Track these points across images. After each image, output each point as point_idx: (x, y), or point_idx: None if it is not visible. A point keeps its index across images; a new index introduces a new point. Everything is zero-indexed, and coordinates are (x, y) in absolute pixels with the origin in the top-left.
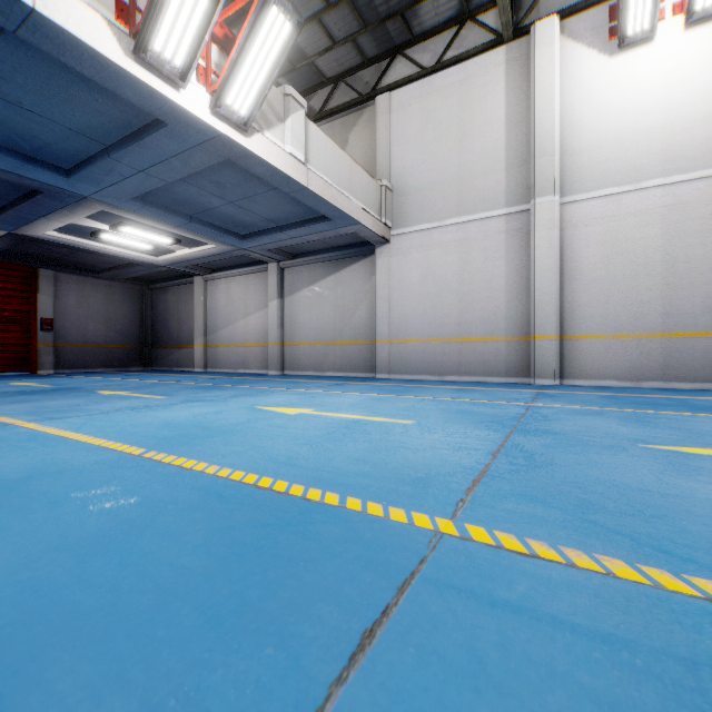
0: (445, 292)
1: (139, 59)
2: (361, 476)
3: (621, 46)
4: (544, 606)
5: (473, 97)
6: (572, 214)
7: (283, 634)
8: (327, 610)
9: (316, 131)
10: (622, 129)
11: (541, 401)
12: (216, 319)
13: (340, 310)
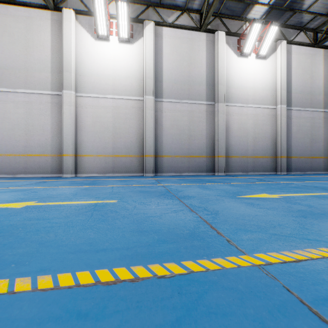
0: (17, 128)
1: None
2: None
3: (98, 37)
4: None
5: (34, 29)
6: (81, 101)
7: None
8: None
9: None
10: (99, 71)
11: (25, 185)
12: None
13: None
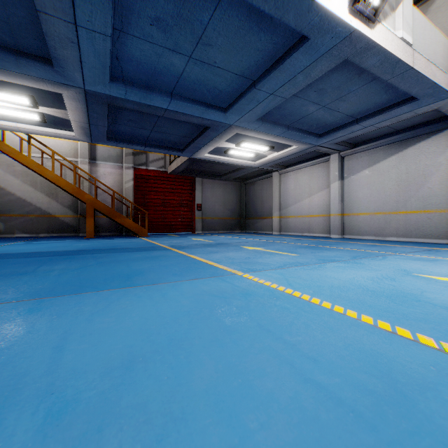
0: None
1: None
2: None
3: None
4: None
5: None
6: None
7: None
8: None
9: (416, 15)
10: None
11: None
12: (287, 199)
13: (404, 184)
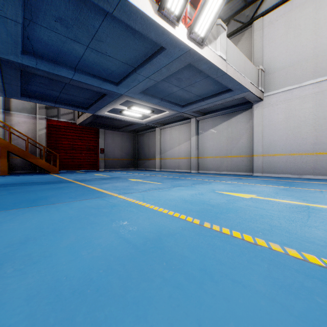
0: (303, 125)
1: (159, 15)
2: None
3: None
4: None
5: (325, 3)
6: None
7: None
8: None
9: (229, 43)
10: None
11: None
12: (165, 147)
13: (230, 139)
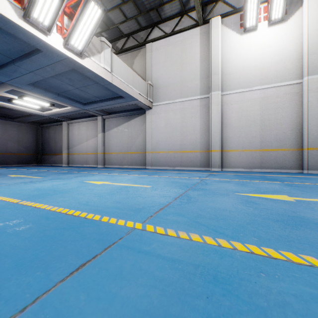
0: (175, 131)
1: (26, 20)
2: (114, 208)
3: (244, 31)
4: (158, 251)
5: (187, 47)
6: (226, 99)
7: (47, 267)
8: (71, 258)
9: (116, 58)
10: (245, 65)
11: (209, 177)
12: (73, 142)
13: (130, 138)
